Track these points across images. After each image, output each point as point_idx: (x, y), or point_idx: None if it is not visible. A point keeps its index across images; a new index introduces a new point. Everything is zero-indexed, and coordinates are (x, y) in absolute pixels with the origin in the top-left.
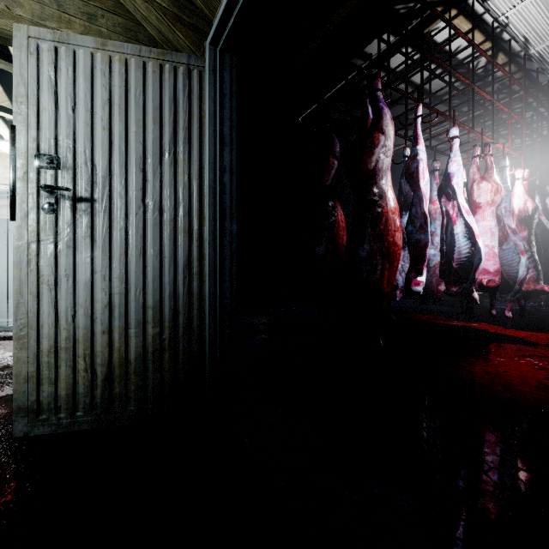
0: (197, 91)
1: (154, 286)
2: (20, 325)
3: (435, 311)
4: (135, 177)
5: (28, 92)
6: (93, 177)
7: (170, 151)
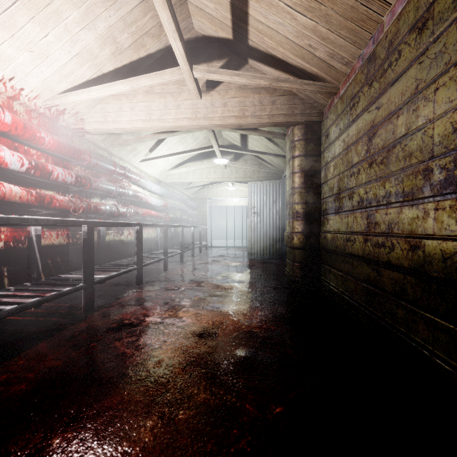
0: (281, 187)
1: (272, 231)
2: (249, 238)
3: None
4: (268, 208)
5: (250, 194)
6: (260, 209)
7: (275, 201)
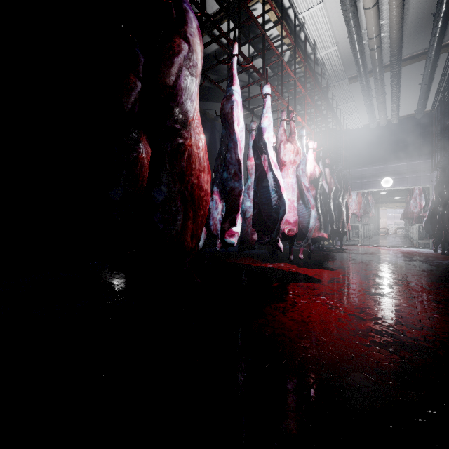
0: None
1: None
2: None
3: (254, 254)
4: None
5: None
6: None
7: None
